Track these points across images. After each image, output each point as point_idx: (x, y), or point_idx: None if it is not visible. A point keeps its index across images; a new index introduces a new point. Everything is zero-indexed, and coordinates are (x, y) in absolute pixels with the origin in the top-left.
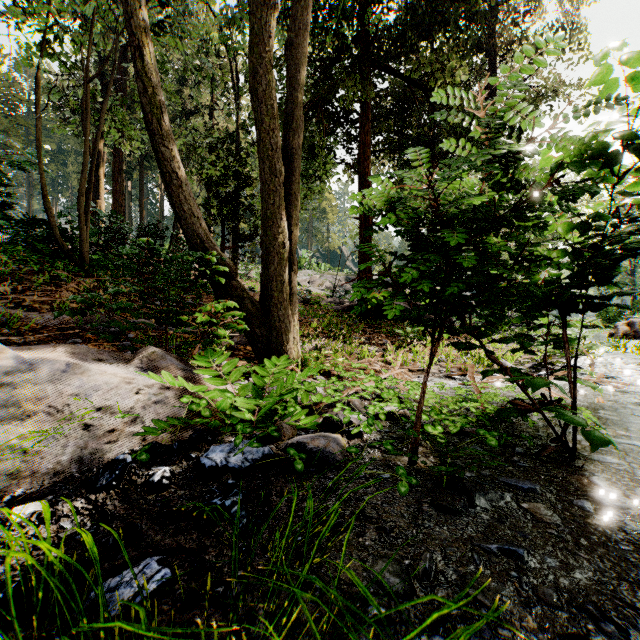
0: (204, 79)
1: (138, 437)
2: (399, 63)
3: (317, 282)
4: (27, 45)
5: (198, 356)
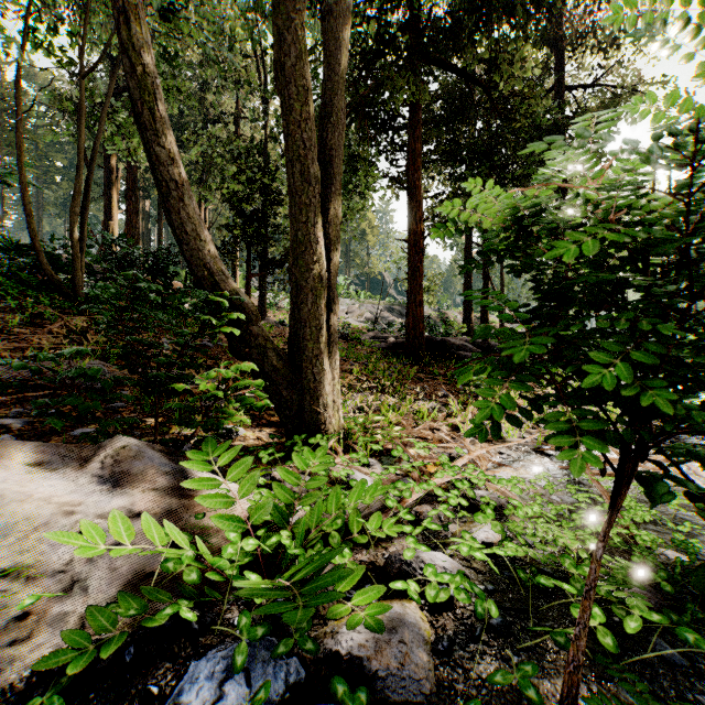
0: (228, 82)
1: (72, 623)
2: (456, 56)
3: (356, 313)
4: (0, 27)
5: (192, 452)
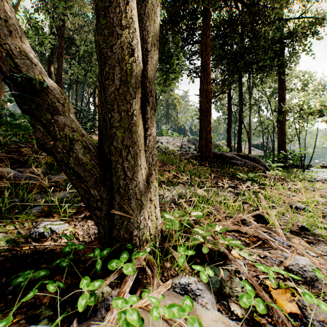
0: None
1: None
2: None
3: (171, 142)
4: None
5: None
